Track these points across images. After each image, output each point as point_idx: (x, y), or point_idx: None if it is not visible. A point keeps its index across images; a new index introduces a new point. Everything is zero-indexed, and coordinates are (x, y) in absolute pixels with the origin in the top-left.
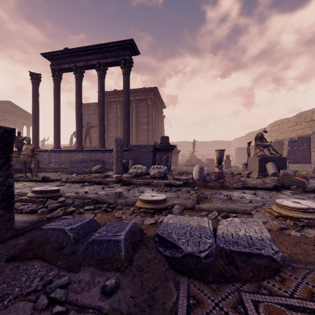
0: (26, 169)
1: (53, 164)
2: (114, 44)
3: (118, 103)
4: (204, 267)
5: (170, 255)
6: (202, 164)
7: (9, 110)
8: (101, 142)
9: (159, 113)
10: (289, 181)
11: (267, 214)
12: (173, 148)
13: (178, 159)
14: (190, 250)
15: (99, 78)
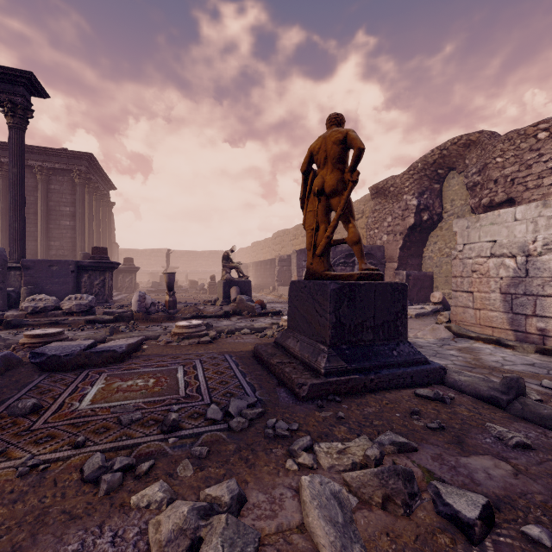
0: None
1: None
2: None
3: None
4: (63, 361)
5: (39, 361)
6: (177, 289)
7: None
8: None
9: (101, 199)
10: (243, 307)
11: (169, 335)
12: (115, 267)
13: (135, 281)
14: (54, 353)
15: None
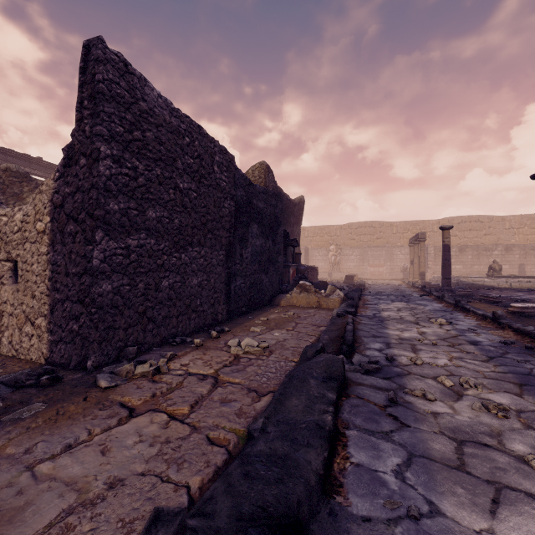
0: None
1: None
2: (49, 163)
3: None
4: None
5: None
6: None
7: None
8: None
9: None
10: None
11: None
12: None
13: None
14: None
15: None
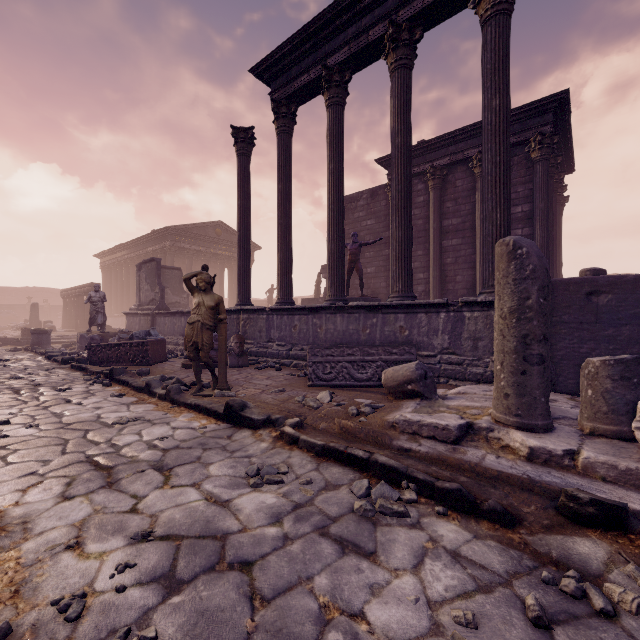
0: (199, 366)
1: (276, 345)
2: None
3: (429, 177)
4: None
5: None
6: None
7: (220, 239)
8: (400, 281)
9: (557, 189)
10: None
11: None
12: None
13: None
14: None
15: (395, 76)
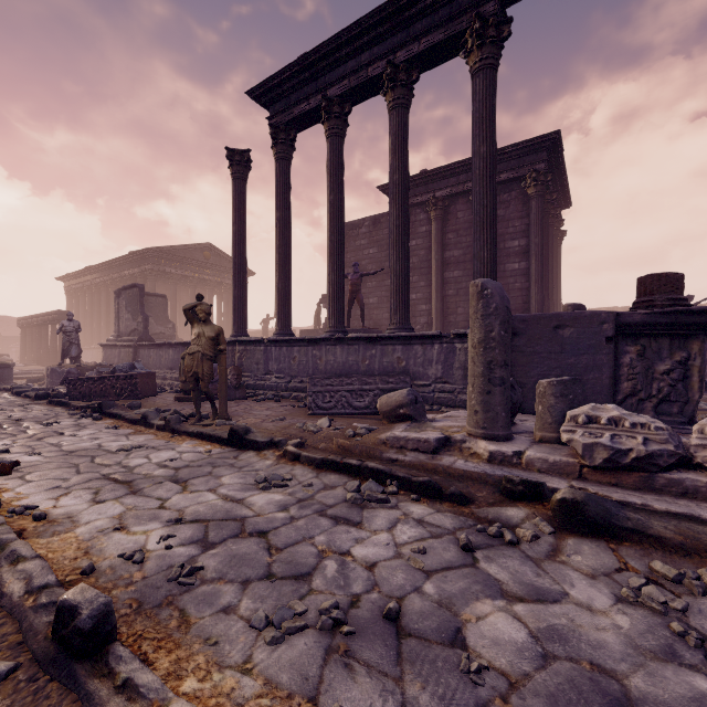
0: (199, 396)
1: (275, 377)
2: None
3: (431, 207)
4: None
5: None
6: None
7: (209, 263)
8: (398, 314)
9: (554, 223)
10: None
11: None
12: None
13: None
14: None
15: (393, 114)
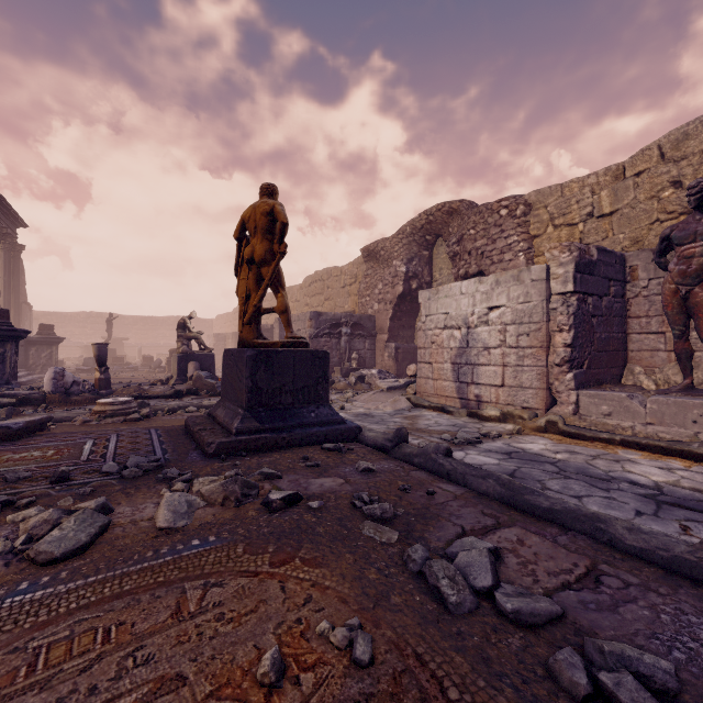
0: None
1: None
2: None
3: None
4: None
5: None
6: (123, 367)
7: None
8: None
9: (2, 240)
10: (202, 385)
11: (88, 414)
12: (21, 336)
13: (56, 357)
14: None
15: None
